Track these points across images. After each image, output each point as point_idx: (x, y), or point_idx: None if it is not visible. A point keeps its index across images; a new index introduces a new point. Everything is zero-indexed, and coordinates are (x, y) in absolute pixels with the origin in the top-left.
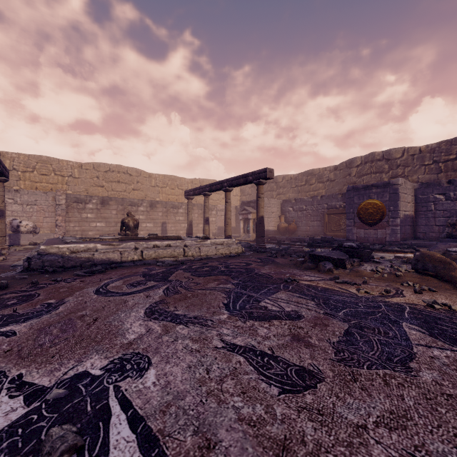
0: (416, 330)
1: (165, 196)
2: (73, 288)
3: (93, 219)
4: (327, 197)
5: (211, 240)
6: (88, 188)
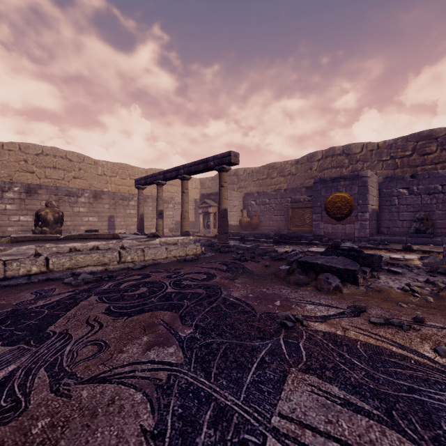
0: None
1: (114, 187)
2: None
3: (14, 211)
4: (291, 190)
5: (160, 238)
6: (12, 174)
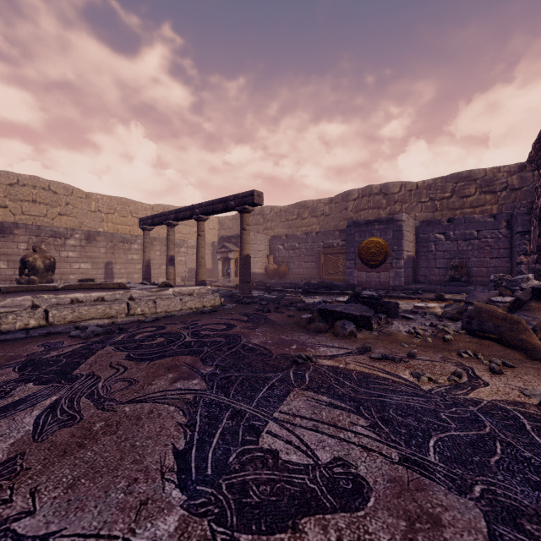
0: None
1: (112, 226)
2: None
3: None
4: (323, 233)
5: (173, 288)
6: None
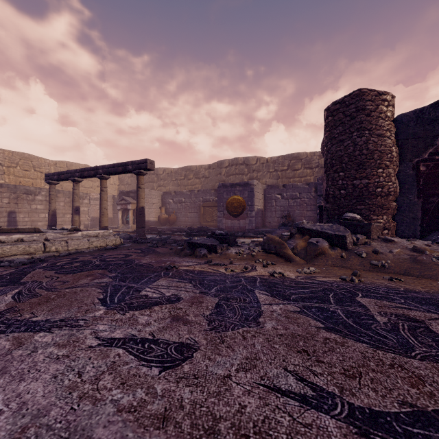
0: (263, 294)
1: (14, 178)
2: None
3: None
4: (203, 191)
5: (82, 232)
6: None
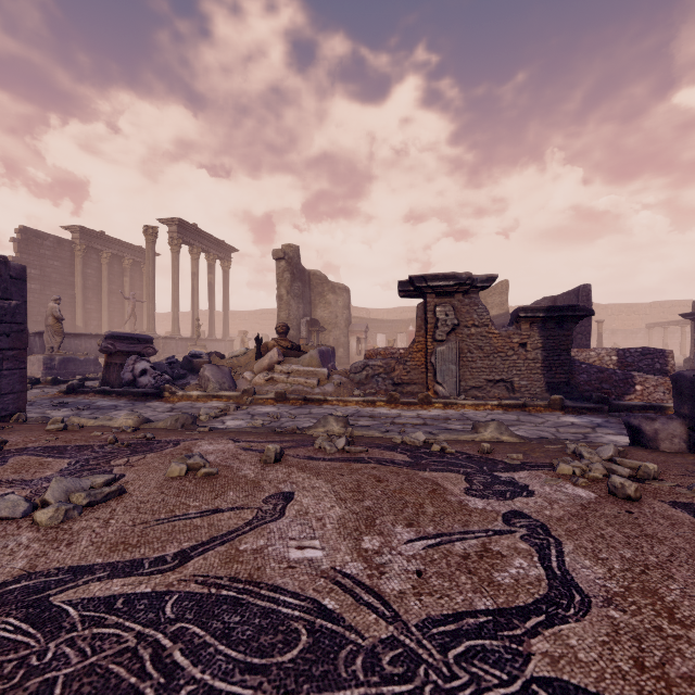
0: None
1: (620, 322)
2: None
3: None
4: None
5: None
6: None
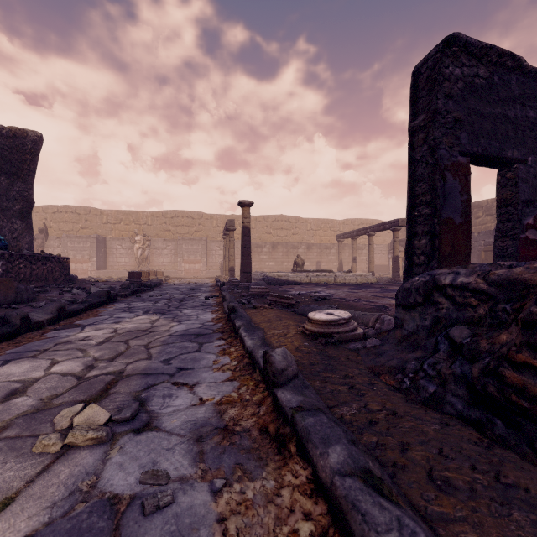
0: None
1: (318, 238)
2: (291, 286)
3: (267, 260)
4: (484, 233)
5: (352, 273)
6: (261, 236)
